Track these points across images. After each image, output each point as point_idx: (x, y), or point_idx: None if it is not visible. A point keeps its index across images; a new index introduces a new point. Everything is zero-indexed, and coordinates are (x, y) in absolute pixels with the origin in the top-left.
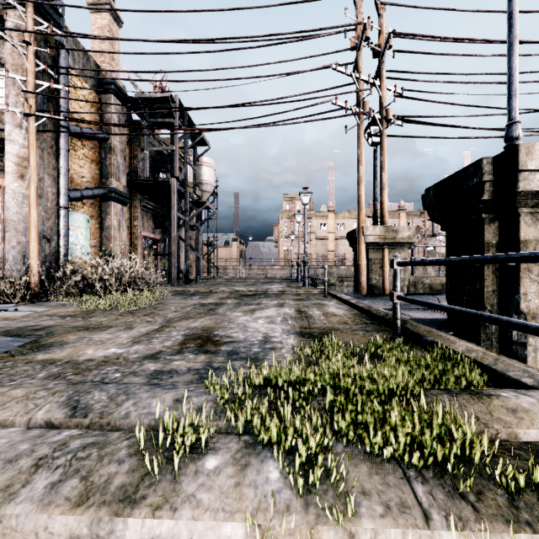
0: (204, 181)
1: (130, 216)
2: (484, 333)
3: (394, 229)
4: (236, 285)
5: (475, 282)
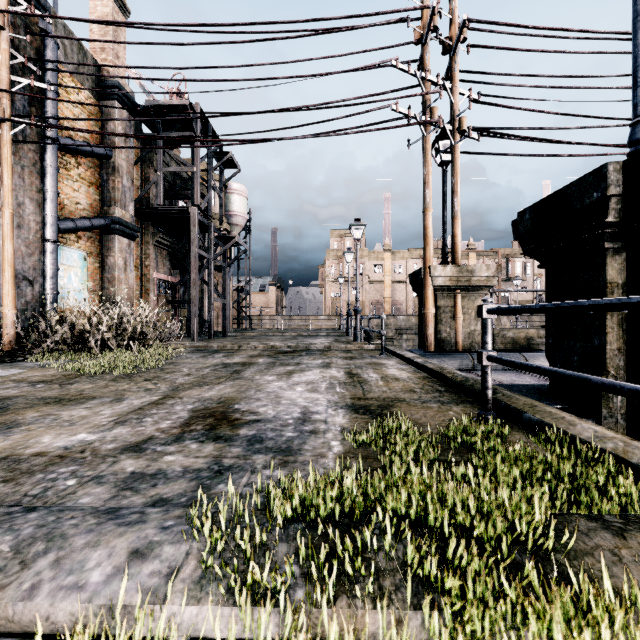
0: (234, 212)
1: (140, 253)
2: (606, 406)
3: (469, 269)
4: (272, 339)
5: (592, 337)
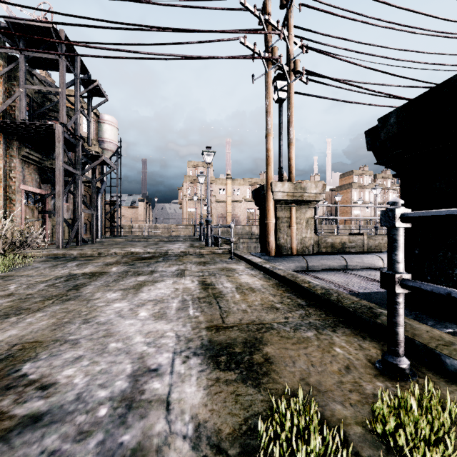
0: (105, 139)
1: (3, 165)
2: None
3: (302, 186)
4: (136, 244)
5: None
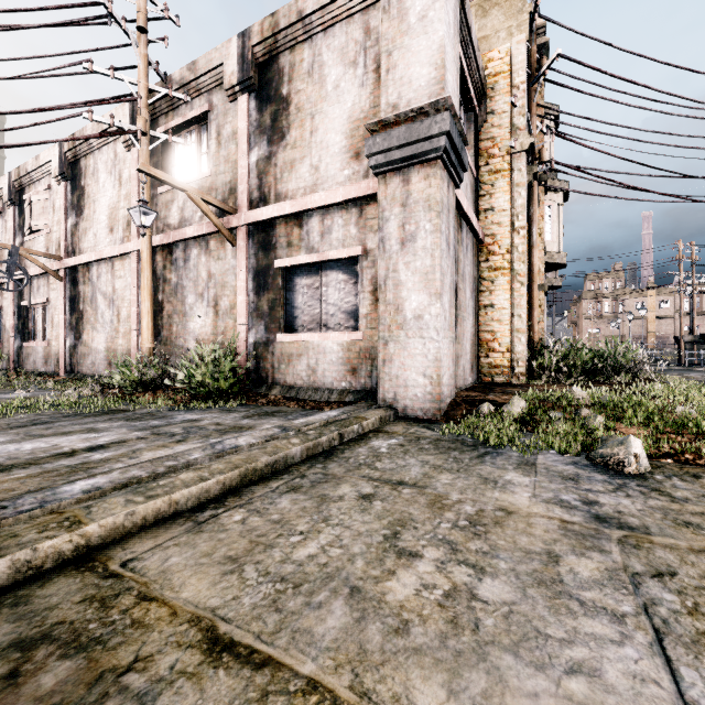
0: None
1: None
2: None
3: (699, 336)
4: None
5: None
